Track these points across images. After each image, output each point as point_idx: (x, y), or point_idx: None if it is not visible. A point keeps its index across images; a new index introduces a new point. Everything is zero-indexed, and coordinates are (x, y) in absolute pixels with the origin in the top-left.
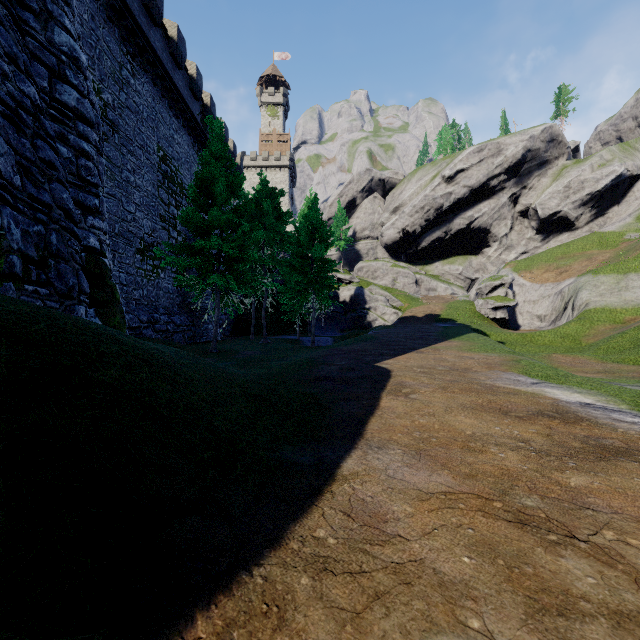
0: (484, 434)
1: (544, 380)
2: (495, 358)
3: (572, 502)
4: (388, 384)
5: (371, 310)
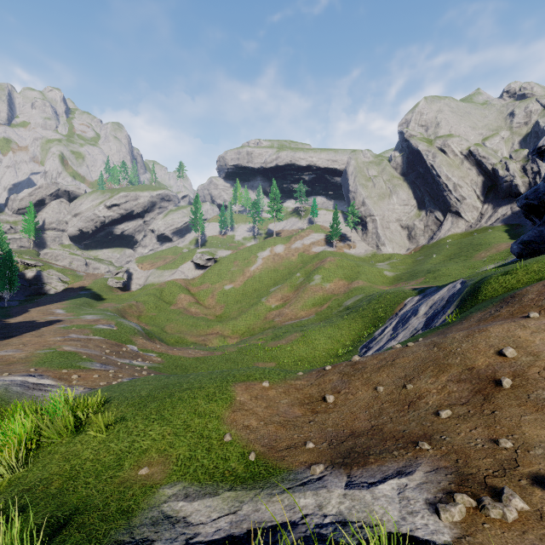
0: (36, 315)
1: (63, 309)
2: (64, 306)
3: (36, 317)
4: (27, 313)
5: (48, 284)
